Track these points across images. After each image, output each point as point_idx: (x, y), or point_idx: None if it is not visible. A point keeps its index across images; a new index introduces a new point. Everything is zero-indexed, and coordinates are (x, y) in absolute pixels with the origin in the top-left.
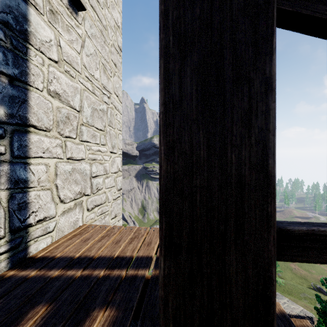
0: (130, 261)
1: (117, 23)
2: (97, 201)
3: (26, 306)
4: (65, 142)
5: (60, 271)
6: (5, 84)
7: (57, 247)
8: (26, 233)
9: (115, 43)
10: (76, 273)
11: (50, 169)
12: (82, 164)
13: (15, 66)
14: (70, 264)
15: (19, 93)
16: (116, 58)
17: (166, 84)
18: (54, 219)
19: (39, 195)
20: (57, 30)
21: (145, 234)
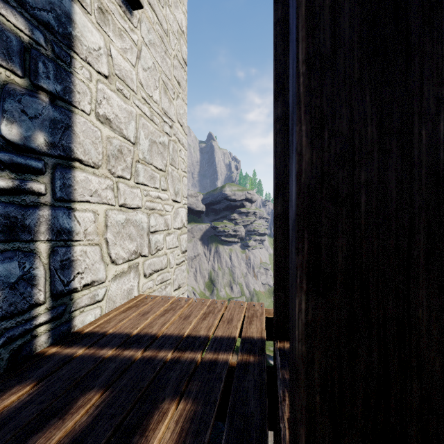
0: (206, 342)
1: (181, 28)
2: (156, 265)
3: (74, 391)
4: (117, 184)
5: (114, 351)
6: (45, 103)
7: (109, 321)
8: (71, 300)
9: (178, 54)
10: (136, 353)
11: (99, 218)
12: (138, 214)
13: (57, 80)
14: (126, 343)
15: (61, 116)
16: (180, 74)
17: (310, 29)
18: (104, 284)
19: (85, 252)
20: (107, 35)
21: (223, 308)
